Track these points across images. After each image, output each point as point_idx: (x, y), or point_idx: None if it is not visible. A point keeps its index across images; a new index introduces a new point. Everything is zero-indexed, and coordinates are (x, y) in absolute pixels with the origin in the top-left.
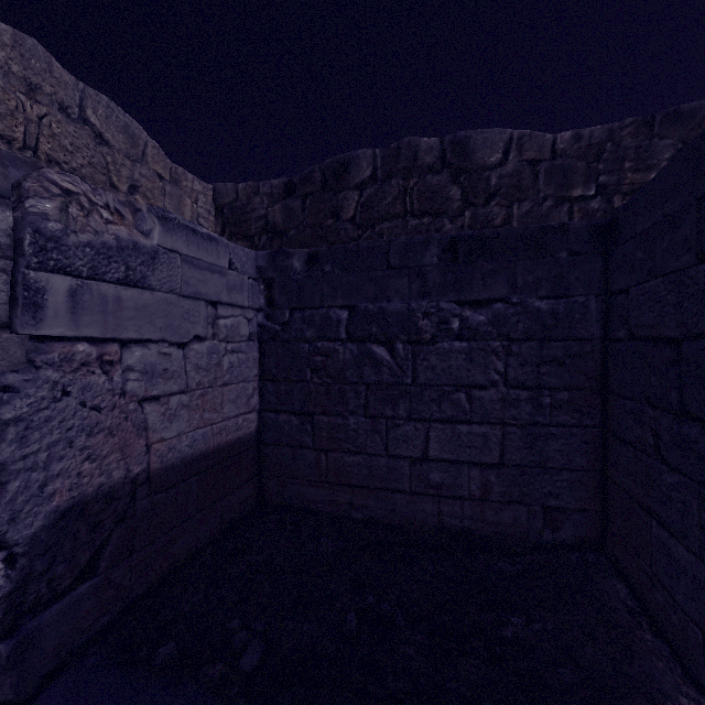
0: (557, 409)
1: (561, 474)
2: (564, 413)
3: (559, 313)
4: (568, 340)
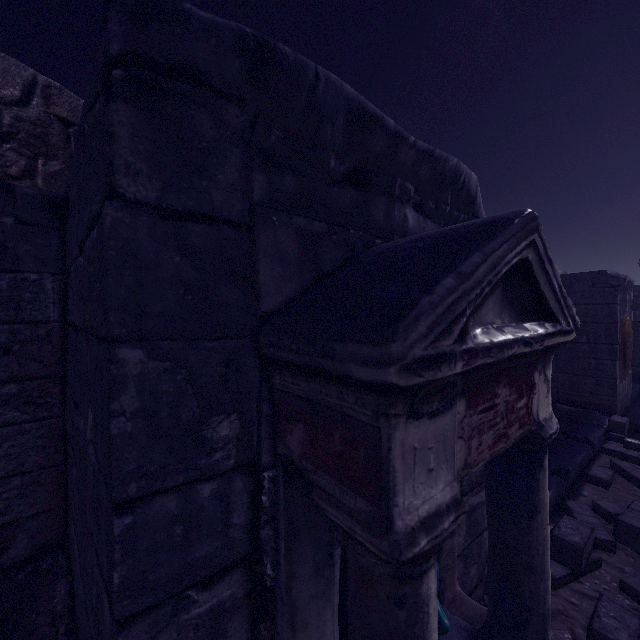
0: (4, 405)
1: (11, 482)
2: (14, 409)
3: (2, 290)
4: (18, 323)
